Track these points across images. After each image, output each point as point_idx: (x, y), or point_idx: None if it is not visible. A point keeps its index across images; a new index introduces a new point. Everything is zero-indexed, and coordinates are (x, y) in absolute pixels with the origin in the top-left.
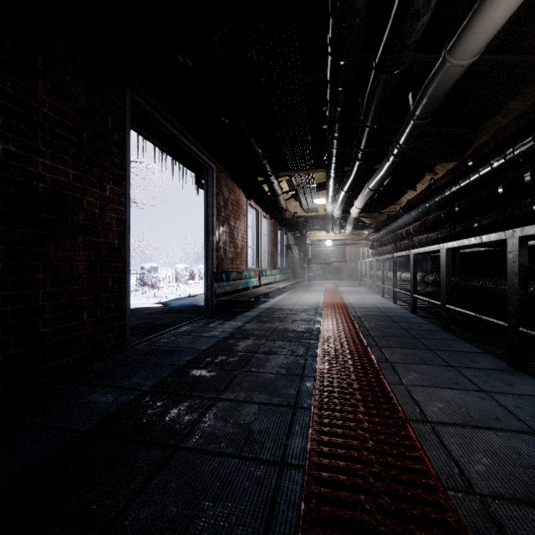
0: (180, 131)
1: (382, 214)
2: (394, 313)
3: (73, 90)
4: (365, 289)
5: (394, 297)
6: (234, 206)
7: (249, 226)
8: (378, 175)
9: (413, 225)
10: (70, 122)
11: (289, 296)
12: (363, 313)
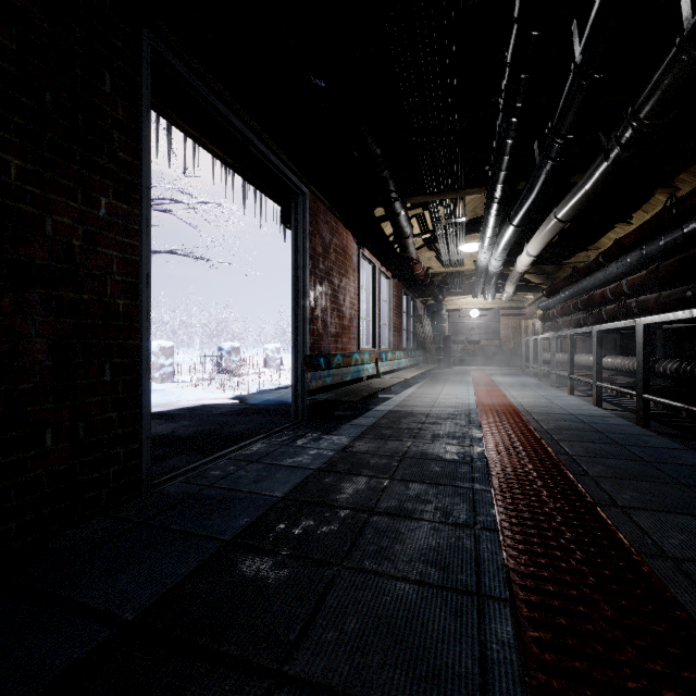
0: (247, 125)
1: (562, 267)
2: (608, 426)
3: (20, 5)
4: (535, 381)
5: (596, 396)
6: (339, 255)
7: (362, 288)
8: (578, 191)
9: (628, 279)
10: (12, 65)
11: (421, 390)
12: (550, 423)
